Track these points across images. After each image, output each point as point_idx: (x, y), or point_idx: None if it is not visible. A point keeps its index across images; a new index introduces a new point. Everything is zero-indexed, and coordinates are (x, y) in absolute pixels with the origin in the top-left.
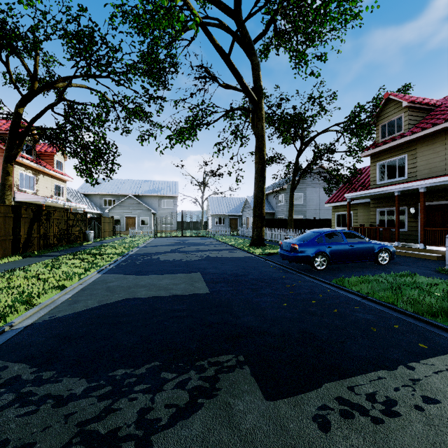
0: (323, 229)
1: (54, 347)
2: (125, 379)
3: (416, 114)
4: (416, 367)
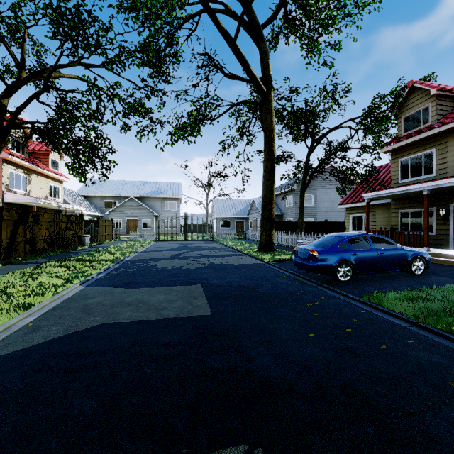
0: (345, 233)
1: None
2: None
3: (446, 103)
4: None
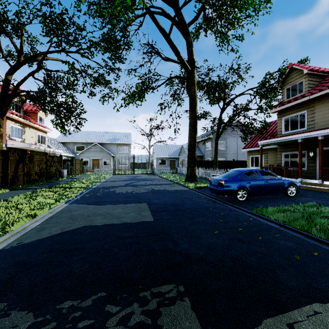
0: (243, 169)
1: (12, 275)
2: (71, 312)
3: (314, 79)
4: None
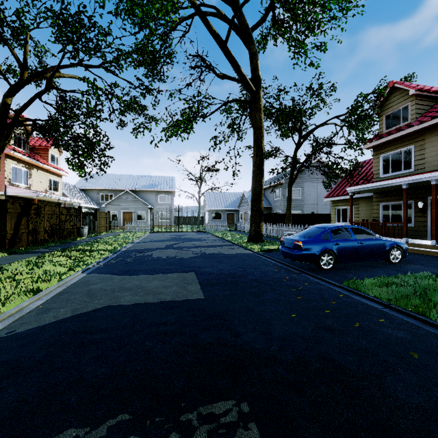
0: (328, 225)
1: None
2: None
3: (424, 103)
4: None
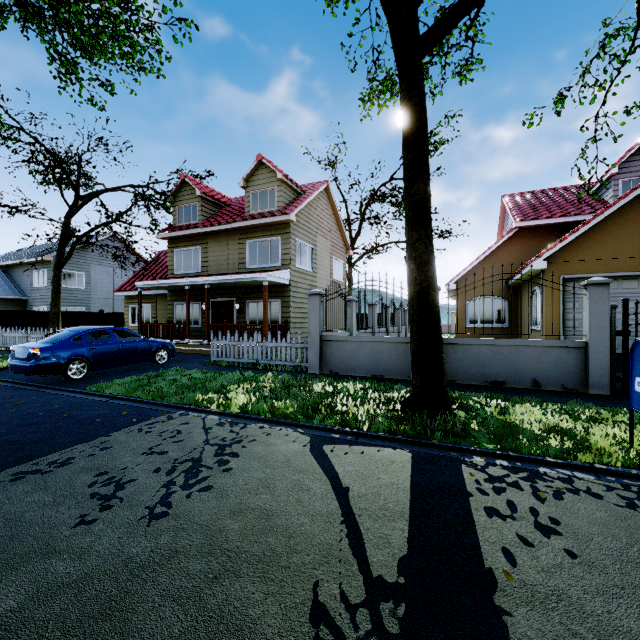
0: (85, 327)
1: None
2: None
3: (210, 207)
4: (114, 434)
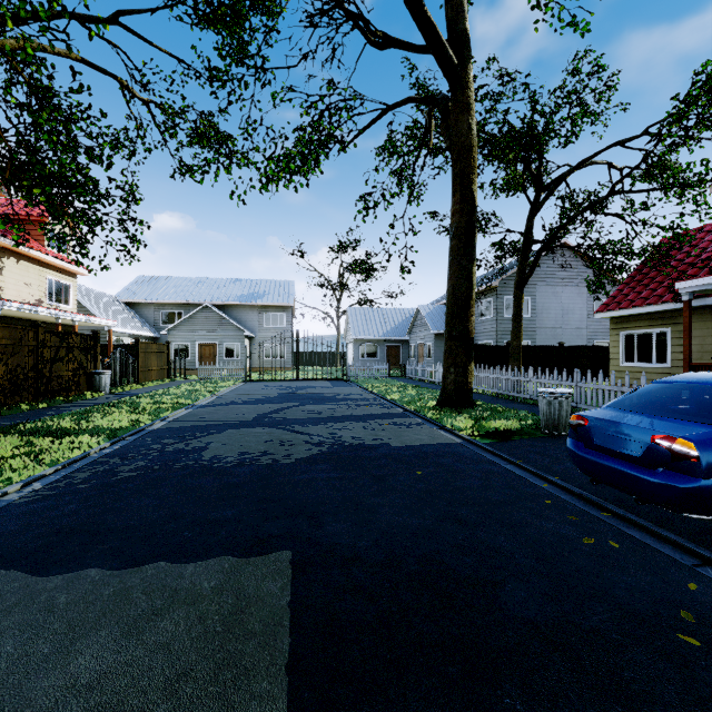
0: None
1: None
2: None
3: None
4: None
